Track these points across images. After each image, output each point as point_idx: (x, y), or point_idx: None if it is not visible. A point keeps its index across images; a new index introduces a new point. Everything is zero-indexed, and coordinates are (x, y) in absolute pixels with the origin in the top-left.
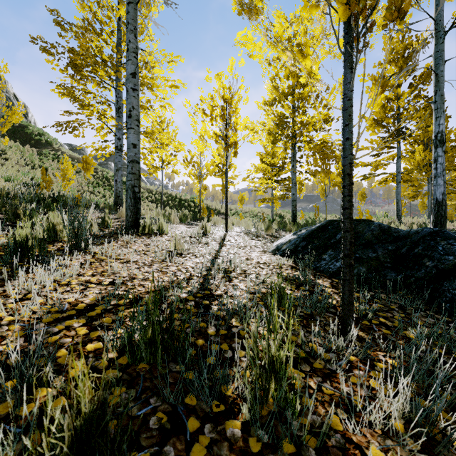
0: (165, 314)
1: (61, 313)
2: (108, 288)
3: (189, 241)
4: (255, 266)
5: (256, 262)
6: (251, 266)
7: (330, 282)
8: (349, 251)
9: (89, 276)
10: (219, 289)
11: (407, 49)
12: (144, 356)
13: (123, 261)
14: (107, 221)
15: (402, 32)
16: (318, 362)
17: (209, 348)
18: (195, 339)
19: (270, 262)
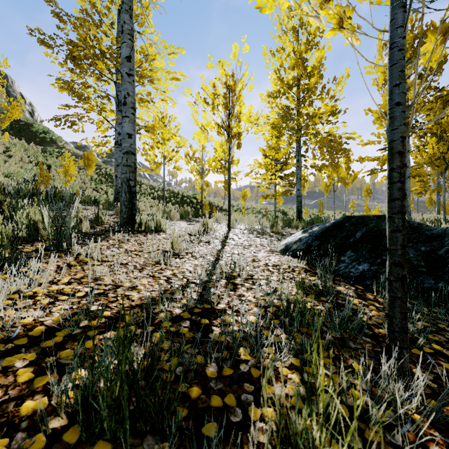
0: (147, 346)
1: (6, 343)
2: (82, 302)
3: (188, 239)
4: (263, 269)
5: (263, 264)
6: (258, 269)
7: (353, 290)
8: (401, 258)
9: (63, 284)
10: (221, 301)
11: (416, 39)
12: (105, 428)
13: (110, 264)
14: (101, 218)
15: (420, 12)
16: (371, 428)
17: (207, 403)
18: (188, 387)
19: (280, 264)
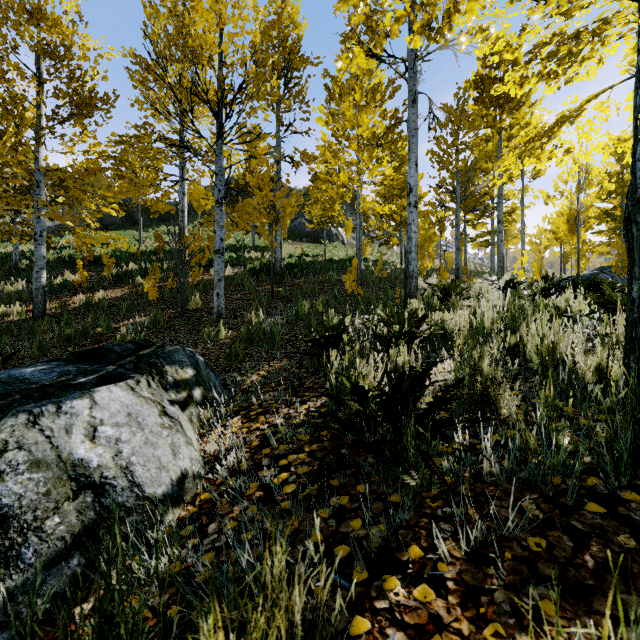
0: None
1: None
2: None
3: None
4: None
5: None
6: None
7: None
8: None
9: None
10: None
11: None
12: None
13: None
14: None
15: None
16: None
17: None
18: None
19: None
